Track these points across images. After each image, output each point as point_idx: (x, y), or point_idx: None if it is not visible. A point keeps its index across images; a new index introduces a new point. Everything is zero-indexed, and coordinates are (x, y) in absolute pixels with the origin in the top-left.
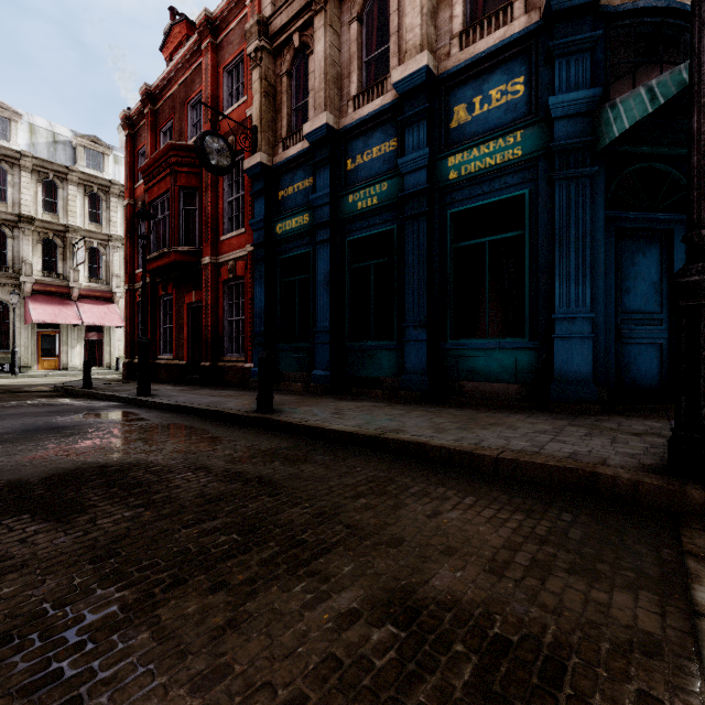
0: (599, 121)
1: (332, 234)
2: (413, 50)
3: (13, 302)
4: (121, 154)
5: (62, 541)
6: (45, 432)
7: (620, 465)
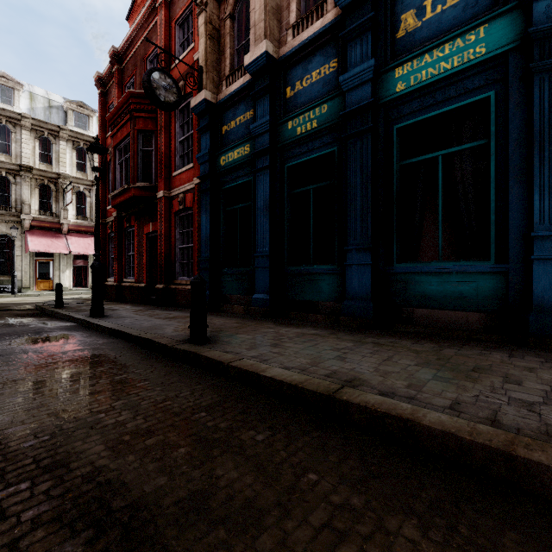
0: None
1: (271, 161)
2: None
3: (16, 235)
4: None
5: None
6: None
7: None
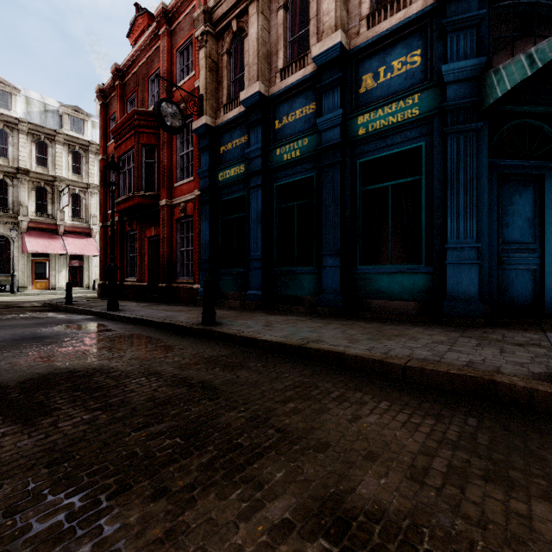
0: (484, 85)
1: (263, 180)
2: (329, 30)
3: (13, 236)
4: (97, 120)
5: (24, 444)
6: (29, 341)
7: (513, 373)
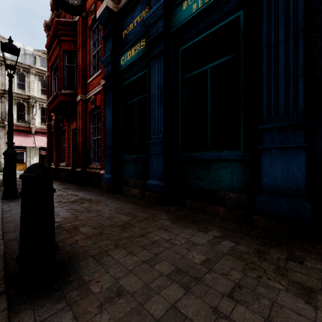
0: None
1: (165, 47)
2: None
3: (1, 135)
4: None
5: None
6: None
7: None
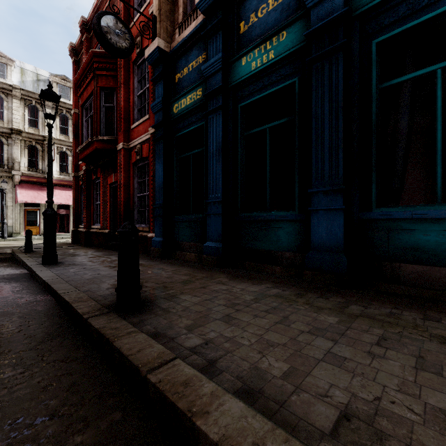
0: None
1: (224, 101)
2: None
3: (8, 188)
4: None
5: None
6: None
7: None
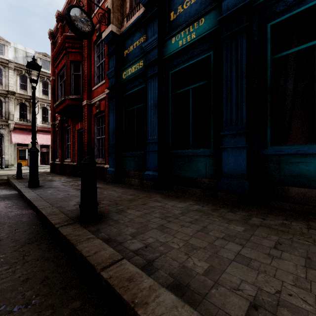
0: None
1: (159, 70)
2: None
3: (5, 133)
4: None
5: None
6: None
7: None
